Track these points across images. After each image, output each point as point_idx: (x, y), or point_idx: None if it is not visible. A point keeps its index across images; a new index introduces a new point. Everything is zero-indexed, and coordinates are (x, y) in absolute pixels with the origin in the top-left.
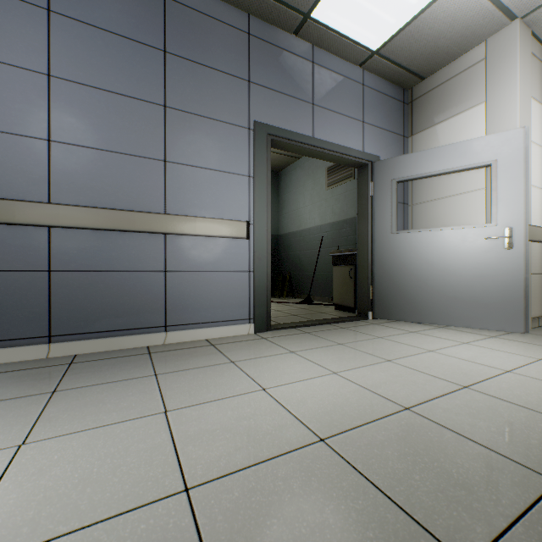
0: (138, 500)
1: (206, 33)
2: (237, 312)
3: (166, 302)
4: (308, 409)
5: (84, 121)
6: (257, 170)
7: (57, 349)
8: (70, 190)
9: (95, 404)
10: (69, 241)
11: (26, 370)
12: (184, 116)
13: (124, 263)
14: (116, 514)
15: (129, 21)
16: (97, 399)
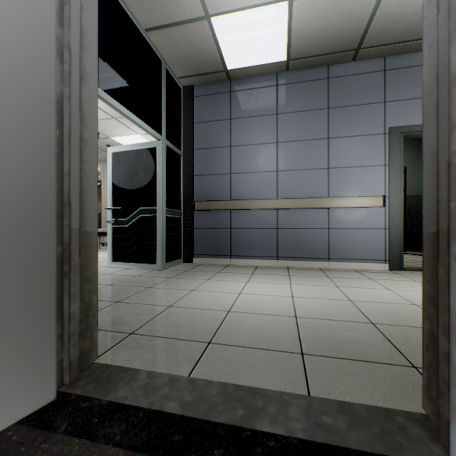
0: (334, 298)
1: (352, 86)
2: (375, 255)
3: (328, 245)
4: (413, 298)
5: (290, 158)
6: (391, 160)
7: (280, 263)
8: (285, 191)
9: (307, 280)
10: (284, 215)
11: (273, 268)
12: (339, 140)
13: (307, 224)
14: (328, 299)
15: (309, 101)
16: (307, 279)
